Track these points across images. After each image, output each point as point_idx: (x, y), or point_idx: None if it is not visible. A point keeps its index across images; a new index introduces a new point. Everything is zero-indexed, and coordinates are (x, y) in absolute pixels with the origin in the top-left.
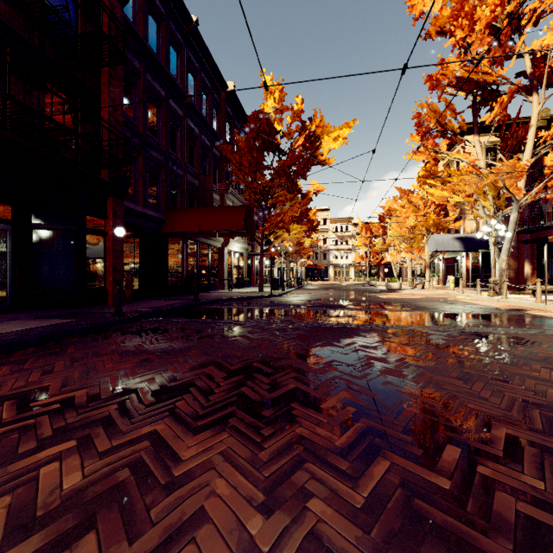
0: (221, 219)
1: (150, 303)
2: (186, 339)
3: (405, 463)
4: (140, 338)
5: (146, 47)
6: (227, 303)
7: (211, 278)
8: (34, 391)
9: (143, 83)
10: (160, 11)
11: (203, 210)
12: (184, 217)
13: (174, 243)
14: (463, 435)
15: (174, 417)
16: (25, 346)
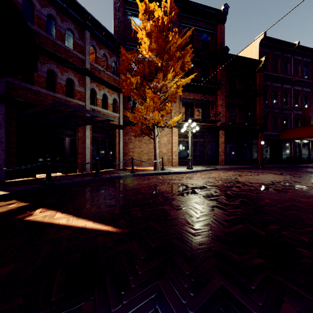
0: (308, 131)
1: (273, 165)
2: (278, 171)
3: (295, 177)
4: (266, 170)
5: (272, 75)
6: (310, 168)
7: (311, 157)
8: (250, 171)
9: (270, 88)
10: (278, 55)
11: (299, 128)
12: (289, 132)
13: (285, 142)
14: (311, 178)
15: (269, 174)
16: (244, 168)
